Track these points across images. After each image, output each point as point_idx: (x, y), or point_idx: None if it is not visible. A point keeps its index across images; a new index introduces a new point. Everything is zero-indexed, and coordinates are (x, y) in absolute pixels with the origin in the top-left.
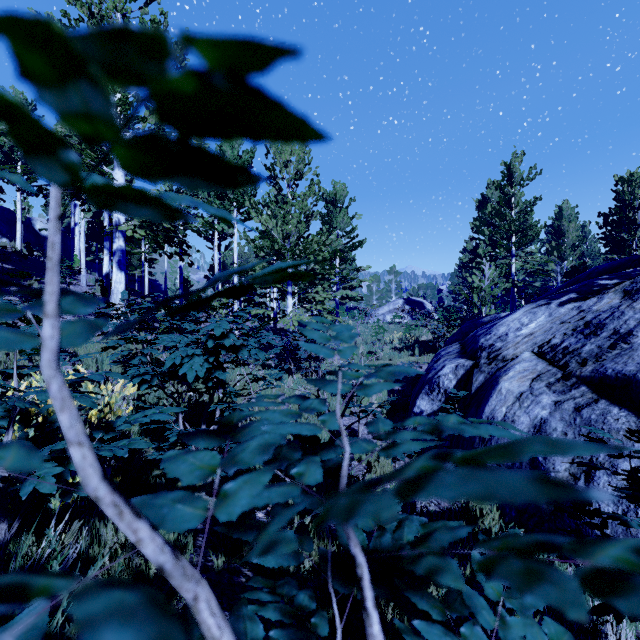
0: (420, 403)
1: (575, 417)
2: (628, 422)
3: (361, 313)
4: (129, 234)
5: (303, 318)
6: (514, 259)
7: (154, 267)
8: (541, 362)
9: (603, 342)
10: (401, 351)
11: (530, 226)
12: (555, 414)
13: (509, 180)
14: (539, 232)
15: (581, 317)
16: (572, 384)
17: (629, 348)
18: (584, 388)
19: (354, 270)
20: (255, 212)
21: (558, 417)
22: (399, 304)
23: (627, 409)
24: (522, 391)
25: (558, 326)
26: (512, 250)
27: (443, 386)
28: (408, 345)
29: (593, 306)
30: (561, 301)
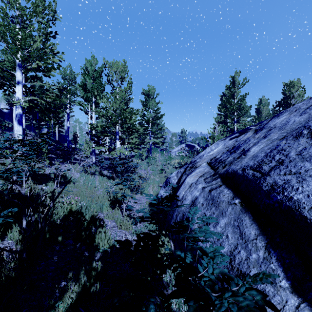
0: (161, 192)
1: (208, 195)
2: (228, 196)
3: (163, 151)
4: (18, 104)
5: (122, 151)
6: (236, 124)
7: (64, 128)
8: (208, 167)
9: (236, 155)
10: (177, 169)
11: (243, 107)
12: (201, 194)
13: (233, 85)
14: (247, 110)
15: (234, 144)
16: (215, 178)
17: (244, 157)
18: (219, 179)
19: (159, 129)
20: (100, 97)
21: (202, 195)
22: (183, 146)
23: (231, 190)
24: (192, 182)
25: (223, 149)
26: (235, 119)
27: (171, 183)
28: (181, 166)
29: (241, 138)
30: (231, 137)
